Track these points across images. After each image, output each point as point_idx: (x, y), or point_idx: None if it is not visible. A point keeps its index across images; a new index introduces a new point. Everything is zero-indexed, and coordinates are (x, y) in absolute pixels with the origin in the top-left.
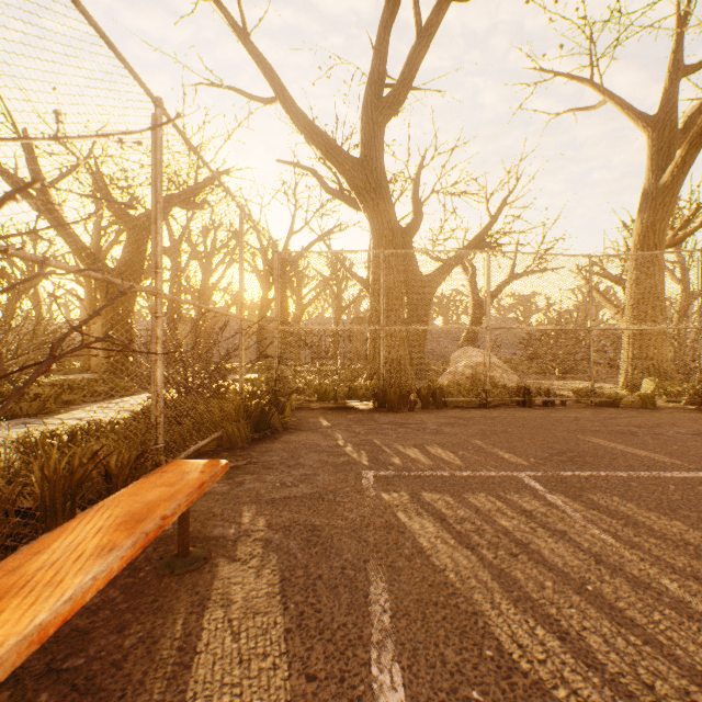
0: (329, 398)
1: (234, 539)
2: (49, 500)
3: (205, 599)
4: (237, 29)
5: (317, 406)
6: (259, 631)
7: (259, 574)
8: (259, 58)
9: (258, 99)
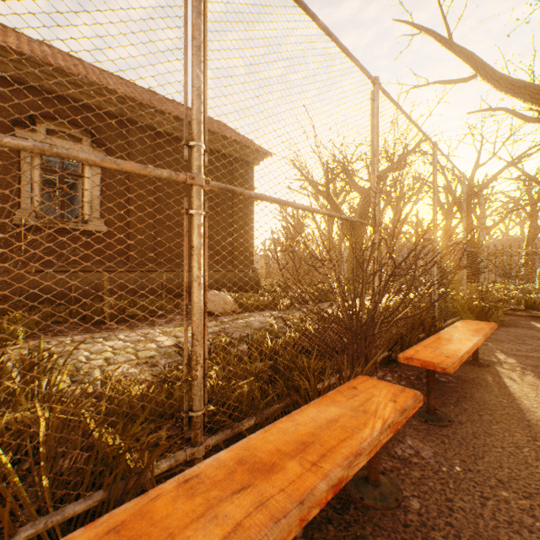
0: (538, 308)
1: (498, 362)
2: (411, 326)
3: (498, 375)
4: (442, 41)
5: (523, 314)
6: (536, 389)
7: (524, 376)
8: (461, 53)
9: (458, 81)
